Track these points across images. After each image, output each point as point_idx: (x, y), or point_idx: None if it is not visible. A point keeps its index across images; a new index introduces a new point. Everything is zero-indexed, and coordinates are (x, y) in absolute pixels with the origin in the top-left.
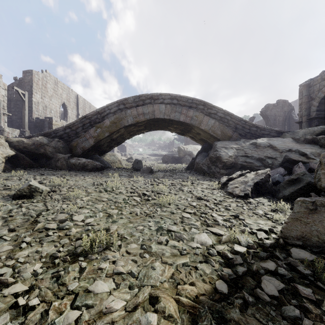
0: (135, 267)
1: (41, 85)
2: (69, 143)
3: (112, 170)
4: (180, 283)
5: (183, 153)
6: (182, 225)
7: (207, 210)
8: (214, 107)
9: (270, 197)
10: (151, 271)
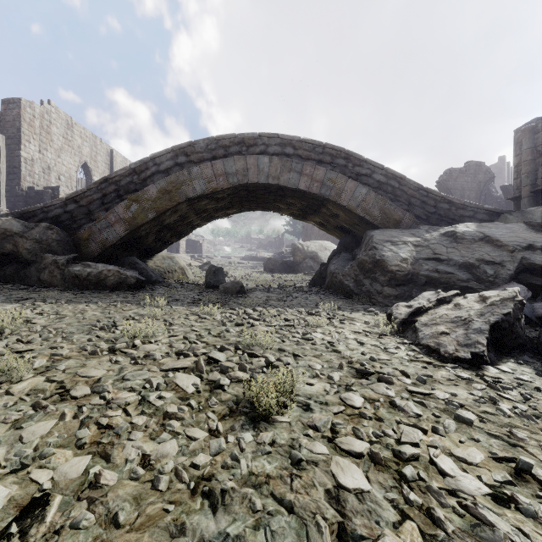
0: None
1: (39, 128)
2: (75, 233)
3: (161, 287)
4: None
5: (301, 254)
6: None
7: (410, 437)
8: (366, 162)
9: (532, 361)
10: None
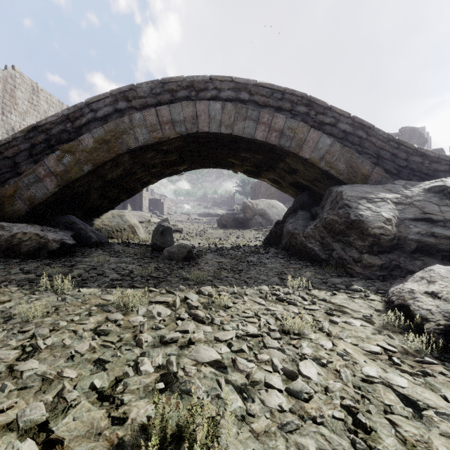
0: None
1: (2, 91)
2: None
3: (96, 252)
4: None
5: (251, 211)
6: None
7: None
8: (330, 109)
9: None
10: None
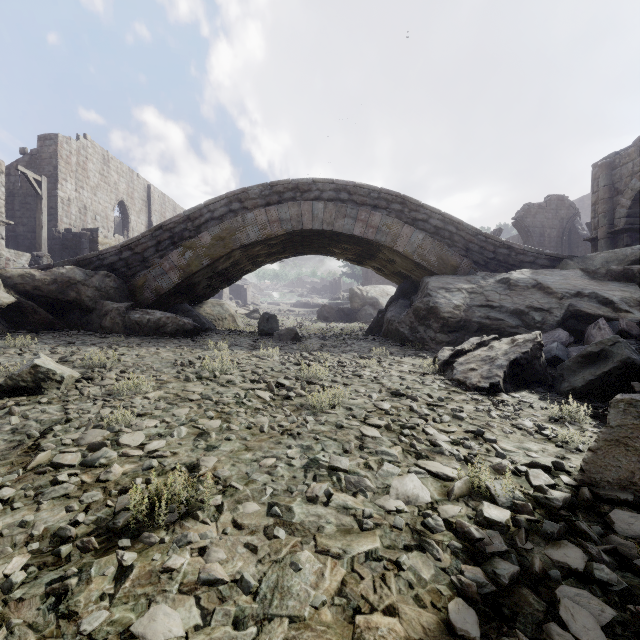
0: (252, 564)
1: (75, 165)
2: (130, 280)
3: (216, 335)
4: (360, 607)
5: (360, 301)
6: (362, 454)
7: (414, 421)
8: (422, 207)
9: (543, 391)
10: (289, 576)
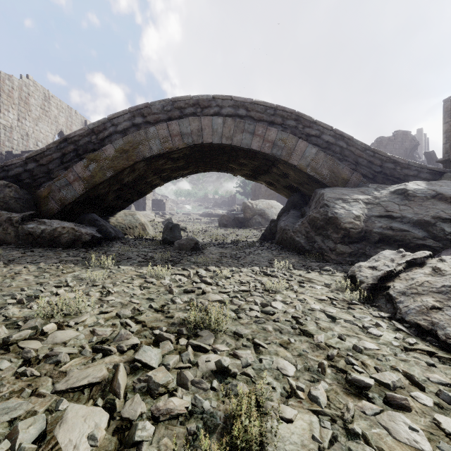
0: None
1: (18, 99)
2: (34, 191)
3: (118, 244)
4: None
5: (251, 211)
6: None
7: None
8: (315, 123)
9: None
10: None
